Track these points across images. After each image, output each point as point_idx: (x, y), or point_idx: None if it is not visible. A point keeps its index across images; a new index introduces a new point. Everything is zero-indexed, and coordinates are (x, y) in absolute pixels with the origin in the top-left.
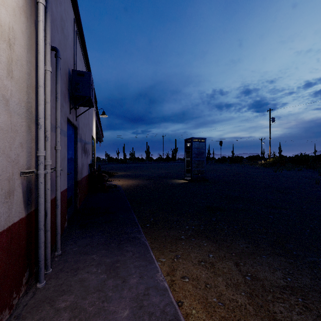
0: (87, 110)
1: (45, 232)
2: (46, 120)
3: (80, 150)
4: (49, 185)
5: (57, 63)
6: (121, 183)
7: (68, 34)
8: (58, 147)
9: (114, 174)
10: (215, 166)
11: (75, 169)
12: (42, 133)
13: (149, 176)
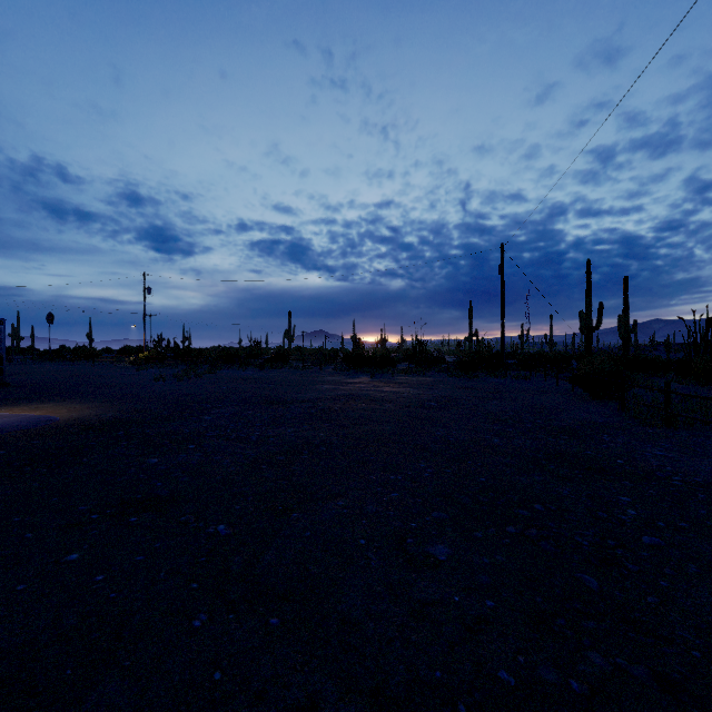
0: None
1: None
2: None
3: None
4: None
5: None
6: None
7: None
8: None
9: None
10: (34, 366)
11: None
12: None
13: None
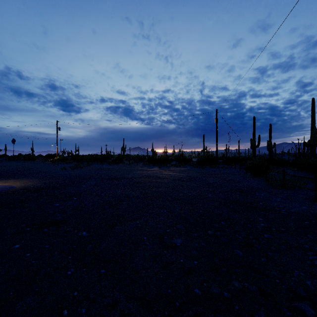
0: None
1: None
2: None
3: None
4: None
5: None
6: None
7: None
8: None
9: None
10: (5, 163)
11: None
12: None
13: None
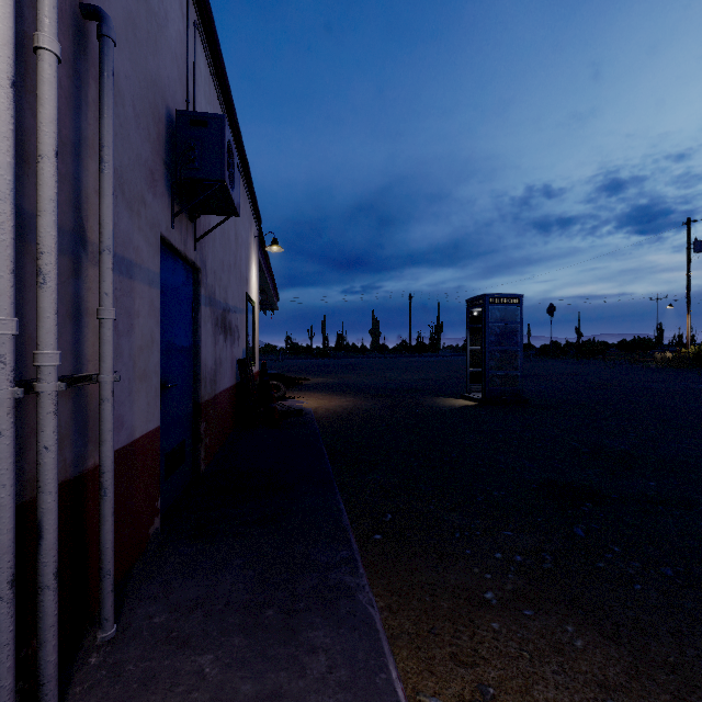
0: (222, 222)
1: (37, 592)
2: (40, 215)
3: (210, 326)
4: (50, 435)
5: (104, 56)
6: (313, 405)
7: (165, 16)
8: (105, 312)
9: (300, 383)
10: (539, 364)
11: (196, 374)
12: (2, 253)
13: (379, 389)
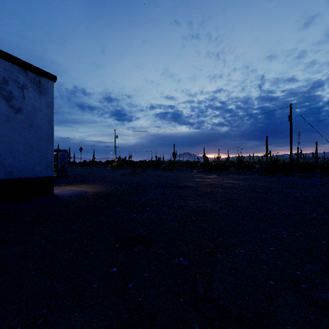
0: None
1: None
2: None
3: None
4: None
5: None
6: None
7: None
8: None
9: None
10: (76, 168)
11: None
12: None
13: None
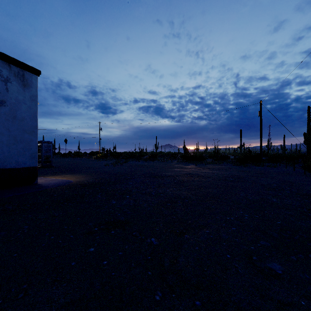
0: None
1: None
2: None
3: None
4: None
5: None
6: None
7: None
8: None
9: None
10: (60, 159)
11: None
12: None
13: None
